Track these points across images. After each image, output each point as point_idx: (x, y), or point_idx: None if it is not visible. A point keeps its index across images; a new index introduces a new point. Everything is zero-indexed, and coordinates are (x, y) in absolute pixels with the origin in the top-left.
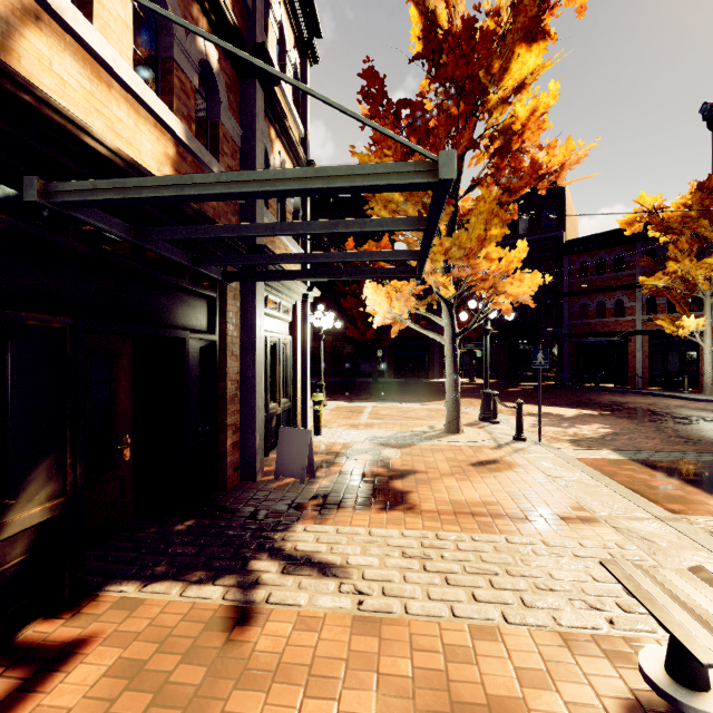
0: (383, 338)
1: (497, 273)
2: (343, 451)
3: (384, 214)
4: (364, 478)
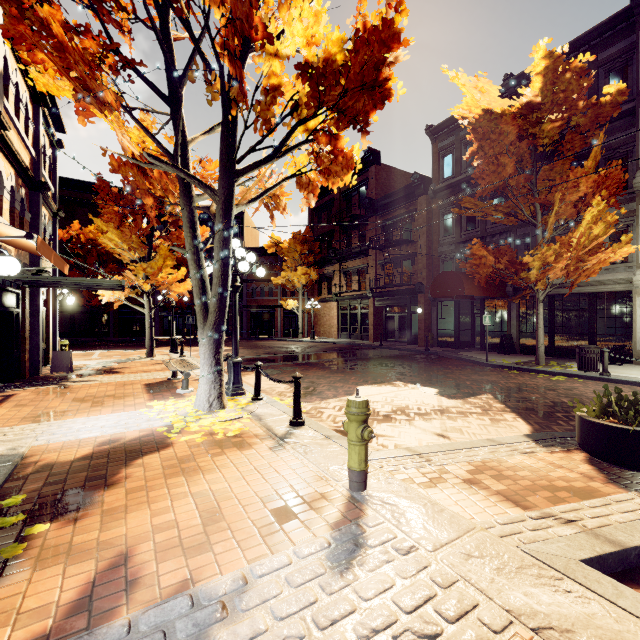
0: (109, 304)
1: (169, 282)
2: (85, 366)
3: (110, 244)
4: (99, 370)
